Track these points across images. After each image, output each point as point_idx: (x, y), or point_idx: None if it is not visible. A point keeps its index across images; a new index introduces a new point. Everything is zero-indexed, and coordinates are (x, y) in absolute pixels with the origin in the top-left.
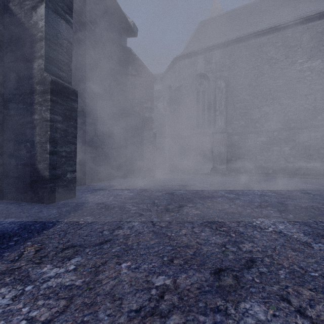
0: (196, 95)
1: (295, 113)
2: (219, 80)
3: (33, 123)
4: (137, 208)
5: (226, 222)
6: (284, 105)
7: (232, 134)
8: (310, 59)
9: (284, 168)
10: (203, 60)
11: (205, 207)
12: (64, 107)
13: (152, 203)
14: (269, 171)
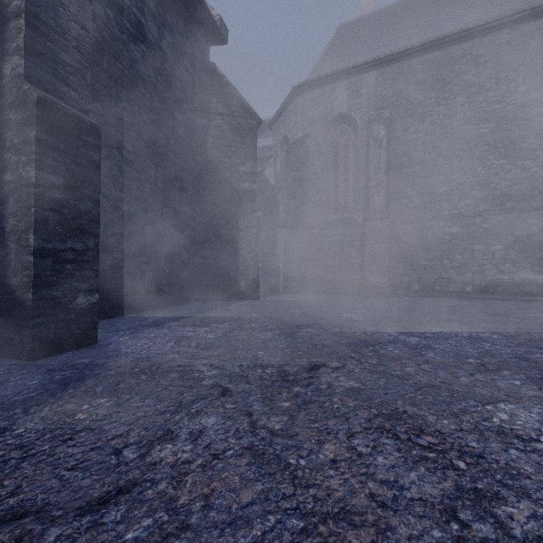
0: (332, 153)
1: (514, 183)
2: (376, 124)
3: (3, 191)
4: (219, 373)
5: (427, 416)
6: (493, 168)
7: (398, 222)
8: (542, 84)
9: (493, 283)
10: (345, 90)
11: (366, 371)
12: (70, 157)
13: (252, 359)
14: (466, 289)
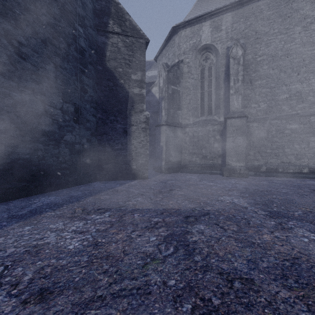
0: (200, 73)
1: None
2: (235, 47)
3: None
4: None
5: None
6: None
7: (250, 121)
8: None
9: None
10: (209, 27)
11: None
12: None
13: None
14: (304, 170)
